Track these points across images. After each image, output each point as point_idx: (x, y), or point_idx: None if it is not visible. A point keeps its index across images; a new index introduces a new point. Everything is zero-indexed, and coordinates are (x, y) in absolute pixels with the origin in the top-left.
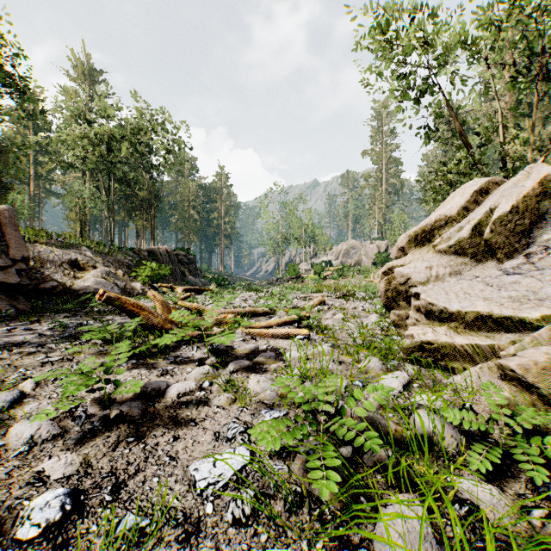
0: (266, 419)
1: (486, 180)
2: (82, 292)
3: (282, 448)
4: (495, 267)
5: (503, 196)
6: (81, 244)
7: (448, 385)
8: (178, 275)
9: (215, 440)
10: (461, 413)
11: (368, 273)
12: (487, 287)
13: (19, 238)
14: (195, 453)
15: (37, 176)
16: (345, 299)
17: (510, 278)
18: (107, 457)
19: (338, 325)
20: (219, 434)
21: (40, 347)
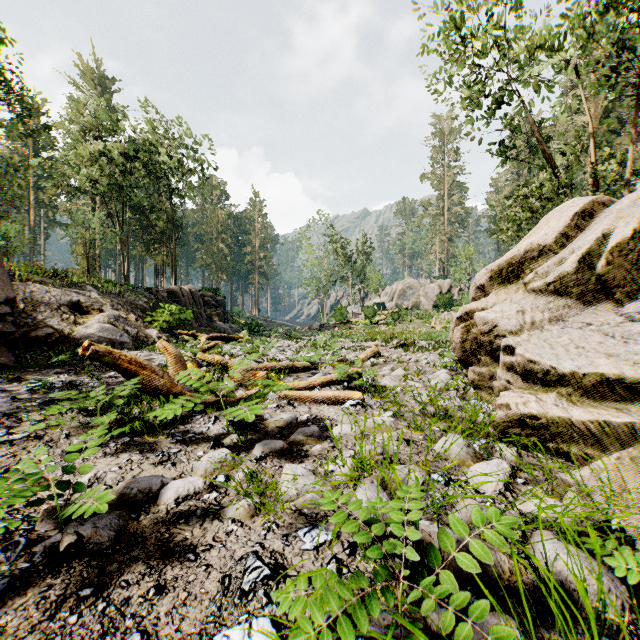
0: (305, 547)
1: (590, 199)
2: (83, 341)
3: (332, 620)
4: (611, 311)
5: (619, 218)
6: (86, 283)
7: (572, 483)
8: (204, 320)
9: (222, 593)
10: (622, 551)
11: (428, 317)
12: (606, 338)
13: (3, 275)
14: (185, 622)
15: (38, 203)
16: (404, 349)
17: (636, 326)
18: (35, 633)
19: (399, 384)
20: (230, 580)
21: (6, 417)
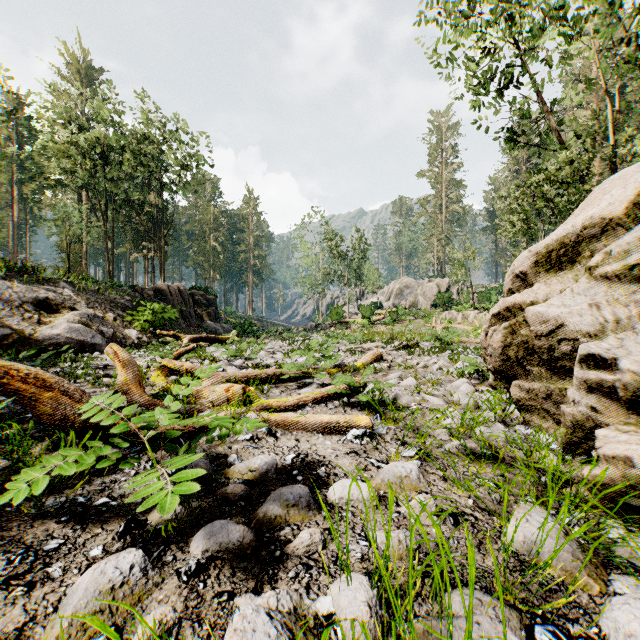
0: None
1: None
2: (48, 342)
3: None
4: None
5: None
6: (61, 280)
7: None
8: (193, 320)
9: None
10: None
11: (428, 317)
12: None
13: None
14: None
15: (22, 198)
16: (409, 352)
17: None
18: None
19: (413, 399)
20: None
21: None
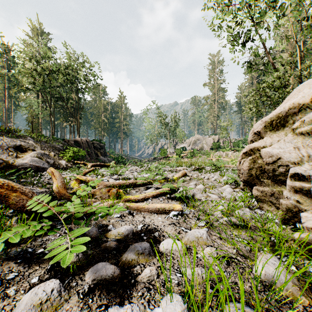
0: None
1: None
2: (21, 167)
3: None
4: None
5: None
6: (28, 136)
7: None
8: (93, 156)
9: None
10: None
11: (209, 154)
12: None
13: None
14: None
15: (10, 96)
16: (199, 171)
17: None
18: None
19: (203, 195)
20: None
21: None
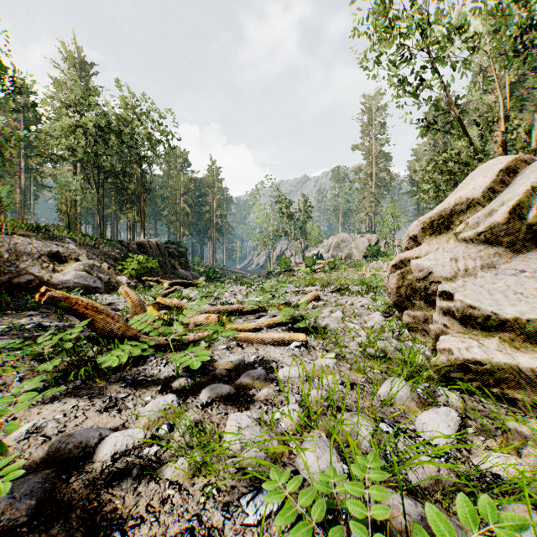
0: (248, 521)
1: (512, 157)
2: (61, 286)
3: None
4: None
5: None
6: (66, 237)
7: (529, 437)
8: (168, 269)
9: None
10: None
11: (360, 266)
12: None
13: None
14: None
15: (28, 169)
16: (340, 293)
17: None
18: None
19: (339, 325)
20: None
21: None
